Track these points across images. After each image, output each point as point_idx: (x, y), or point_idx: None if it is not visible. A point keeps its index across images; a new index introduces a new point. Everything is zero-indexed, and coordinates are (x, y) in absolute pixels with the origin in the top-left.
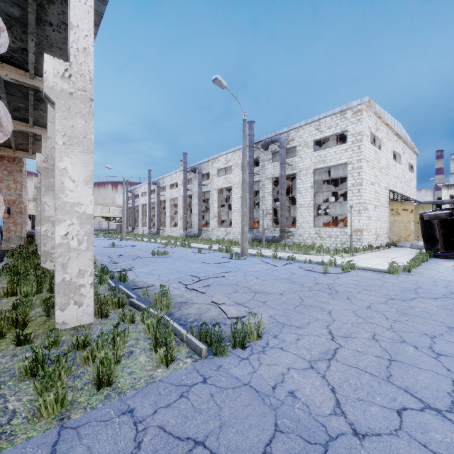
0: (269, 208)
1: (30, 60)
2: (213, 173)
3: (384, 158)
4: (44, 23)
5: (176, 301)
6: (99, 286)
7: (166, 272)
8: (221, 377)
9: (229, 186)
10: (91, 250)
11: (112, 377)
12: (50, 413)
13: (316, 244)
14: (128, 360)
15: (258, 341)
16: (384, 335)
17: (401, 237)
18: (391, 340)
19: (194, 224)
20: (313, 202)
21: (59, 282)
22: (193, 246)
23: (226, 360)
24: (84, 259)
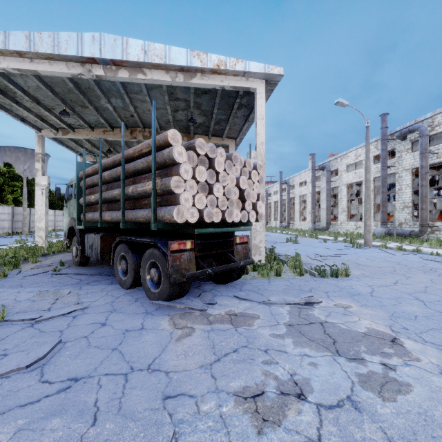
0: (408, 201)
1: (225, 134)
2: (341, 169)
3: None
4: (234, 118)
5: (304, 263)
6: None
7: (297, 251)
8: (323, 281)
9: (359, 181)
10: (264, 231)
11: (280, 273)
12: (265, 276)
13: None
14: (284, 273)
15: (346, 278)
16: (436, 287)
17: None
18: (437, 289)
19: (322, 218)
20: None
21: (253, 244)
22: (319, 237)
23: (326, 279)
24: (262, 235)
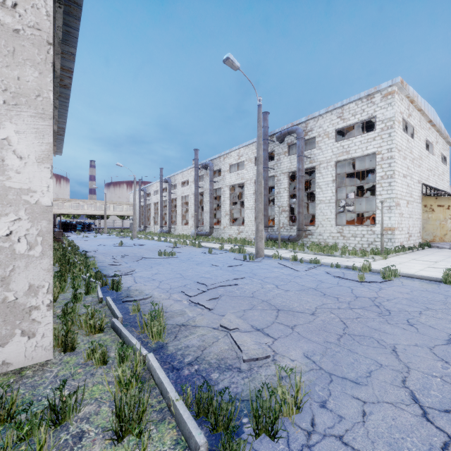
0: (285, 205)
1: None
2: (224, 169)
3: (416, 148)
4: None
5: (173, 323)
6: (86, 295)
7: (169, 277)
8: None
9: (242, 183)
10: (48, 256)
11: None
12: None
13: (338, 244)
14: None
15: (296, 416)
16: None
17: (435, 236)
18: None
19: (206, 222)
20: (334, 198)
21: None
22: (203, 245)
23: None
24: (38, 270)
